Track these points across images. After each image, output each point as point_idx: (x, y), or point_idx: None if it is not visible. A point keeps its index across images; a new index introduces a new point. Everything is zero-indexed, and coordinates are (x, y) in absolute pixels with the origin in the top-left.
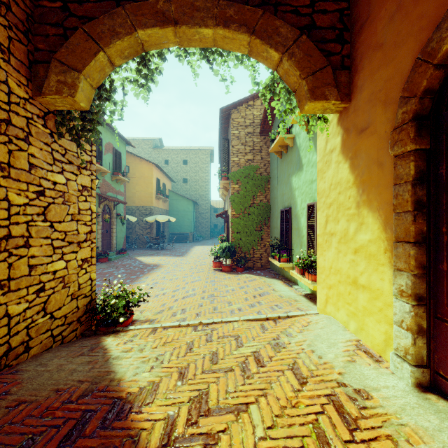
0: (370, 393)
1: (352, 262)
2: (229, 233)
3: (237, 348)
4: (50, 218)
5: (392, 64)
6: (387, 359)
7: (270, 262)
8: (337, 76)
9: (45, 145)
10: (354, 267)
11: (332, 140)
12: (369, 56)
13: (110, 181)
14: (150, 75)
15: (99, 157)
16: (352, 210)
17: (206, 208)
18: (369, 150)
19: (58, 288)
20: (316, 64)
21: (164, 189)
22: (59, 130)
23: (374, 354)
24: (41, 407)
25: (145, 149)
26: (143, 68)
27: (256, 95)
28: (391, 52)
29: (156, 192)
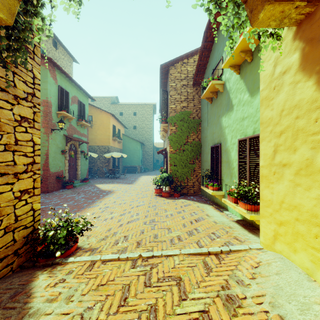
0: None
1: None
2: (168, 166)
3: (180, 301)
4: None
5: None
6: None
7: (201, 189)
8: None
9: None
10: None
11: (284, 60)
12: None
13: (75, 126)
14: None
15: (66, 106)
16: None
17: (150, 148)
18: None
19: None
20: None
21: (119, 133)
22: None
23: None
24: None
25: (105, 104)
26: None
27: (190, 54)
28: None
29: (112, 135)
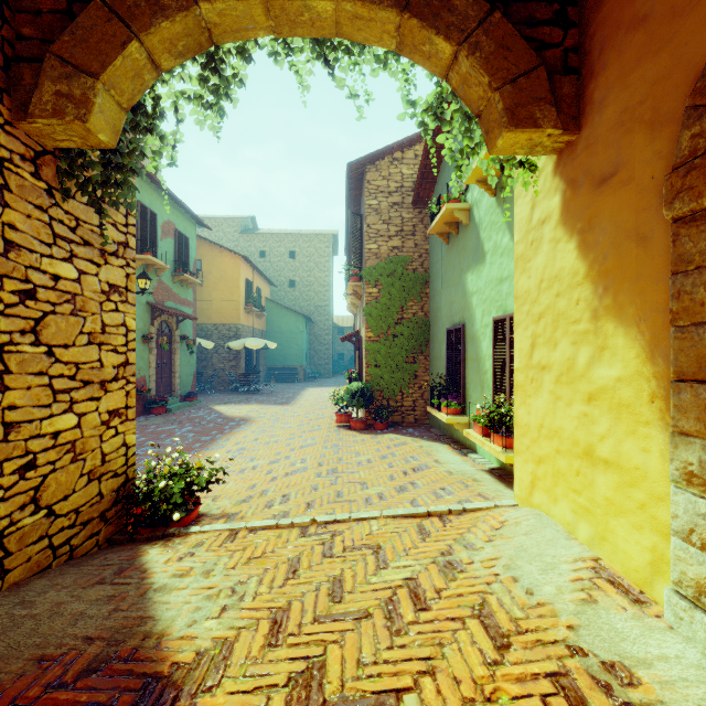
0: (635, 672)
1: (583, 418)
2: (363, 367)
3: (378, 570)
4: (47, 340)
5: (667, 50)
6: (656, 598)
7: (429, 414)
8: (556, 85)
9: (36, 209)
10: (587, 427)
11: (543, 202)
12: (619, 43)
13: (170, 283)
14: (224, 88)
15: (151, 243)
16: (583, 324)
17: (325, 328)
18: (619, 213)
19: (63, 463)
20: (519, 64)
21: (259, 297)
22: (64, 185)
23: (630, 587)
24: (3, 698)
25: (228, 233)
26: (211, 76)
27: (407, 142)
28: (665, 27)
29: (245, 302)
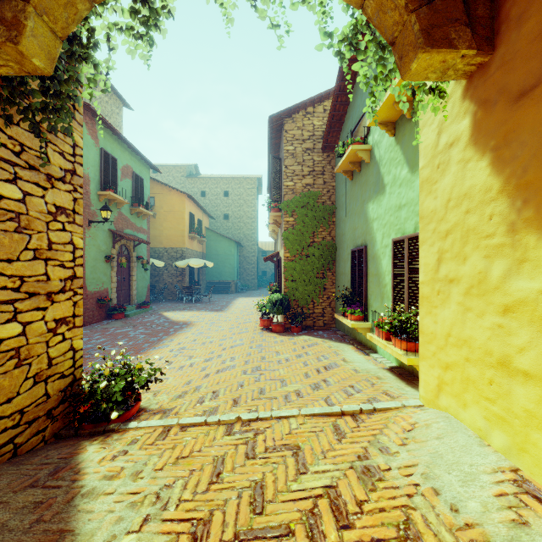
0: None
1: (497, 329)
2: (282, 281)
3: (298, 475)
4: None
5: None
6: None
7: (336, 319)
8: (471, 7)
9: None
10: (502, 338)
11: (450, 127)
12: None
13: (128, 215)
14: (154, 19)
15: (113, 183)
16: (497, 238)
17: (252, 251)
18: None
19: (6, 368)
20: None
21: (200, 226)
22: (6, 111)
23: None
24: None
25: (176, 178)
26: (141, 8)
27: (317, 99)
28: None
29: (189, 230)
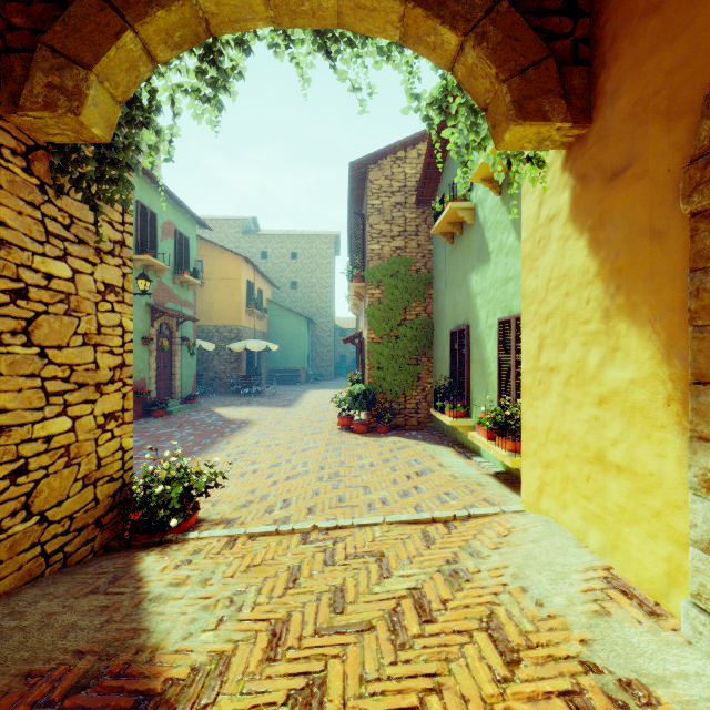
0: (653, 691)
1: (594, 422)
2: (366, 369)
3: (381, 579)
4: (40, 340)
5: (684, 37)
6: (672, 611)
7: (433, 416)
8: (566, 77)
9: (28, 206)
10: (598, 431)
11: (551, 199)
12: (632, 31)
13: (170, 285)
14: (223, 81)
15: (151, 244)
16: (594, 324)
17: (327, 330)
18: (632, 209)
19: (56, 467)
20: (527, 55)
21: (261, 298)
22: (57, 181)
23: (645, 599)
24: None
25: (229, 234)
26: (209, 68)
27: (410, 141)
28: (682, 13)
29: (247, 304)
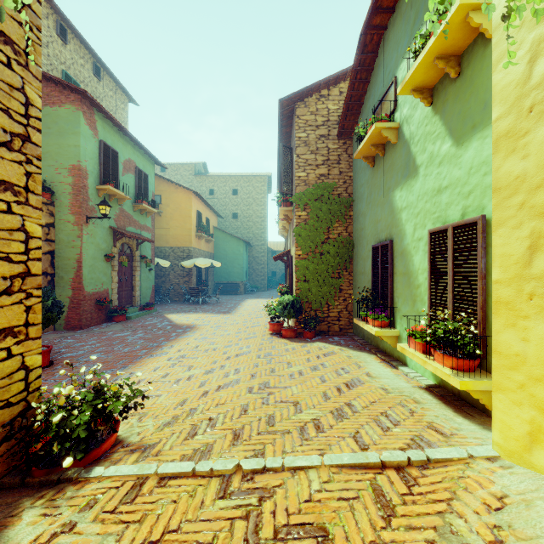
0: None
1: None
2: (293, 282)
3: None
4: None
5: None
6: None
7: (353, 324)
8: None
9: None
10: None
11: None
12: None
13: (131, 212)
14: None
15: (113, 177)
16: None
17: (261, 251)
18: None
19: None
20: None
21: (208, 225)
22: None
23: None
24: None
25: (184, 176)
26: None
27: (332, 80)
28: None
29: (196, 229)
